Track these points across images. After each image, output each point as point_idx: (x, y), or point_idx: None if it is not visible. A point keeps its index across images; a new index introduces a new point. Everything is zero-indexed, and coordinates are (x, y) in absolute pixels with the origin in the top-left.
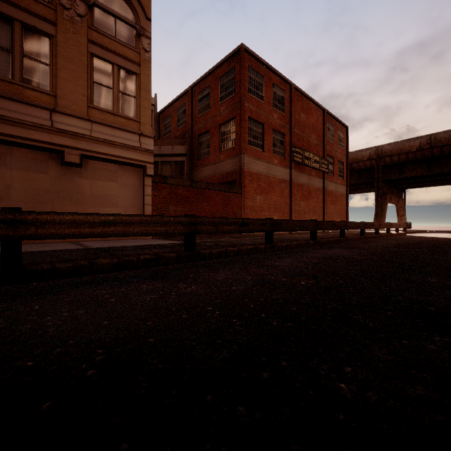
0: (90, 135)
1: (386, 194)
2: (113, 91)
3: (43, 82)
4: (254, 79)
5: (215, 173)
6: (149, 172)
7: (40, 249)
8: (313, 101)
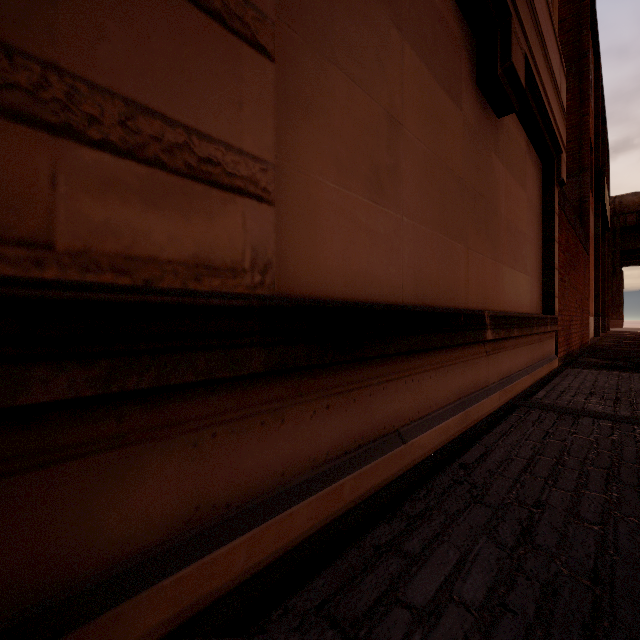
0: None
1: (622, 272)
2: None
3: None
4: None
5: None
6: (563, 172)
7: None
8: (602, 99)
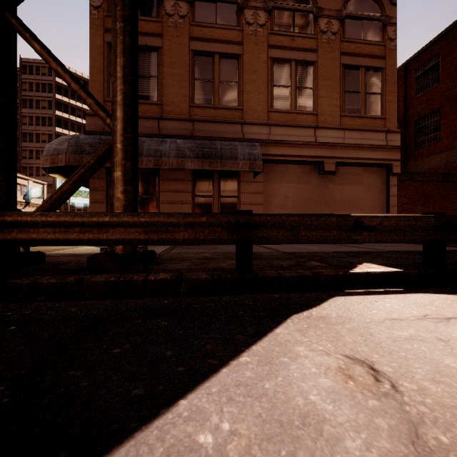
0: (342, 143)
1: None
2: (361, 95)
3: (308, 105)
4: None
5: (450, 161)
6: (394, 170)
7: (346, 250)
8: None
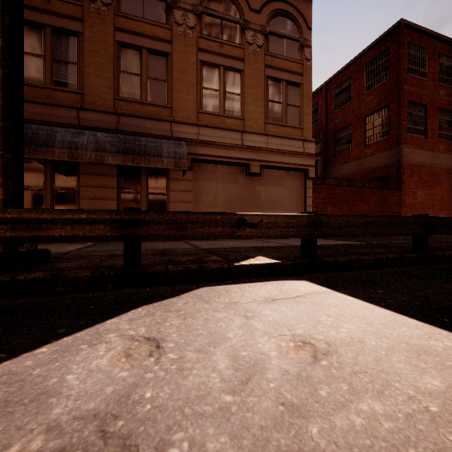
0: (266, 147)
1: None
2: (282, 105)
3: (236, 110)
4: (415, 56)
5: (358, 169)
6: (310, 175)
7: (261, 245)
8: None
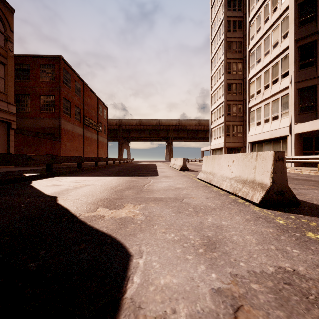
0: None
1: (123, 143)
2: None
3: None
4: (66, 76)
5: (35, 124)
6: (13, 126)
7: None
8: (93, 92)
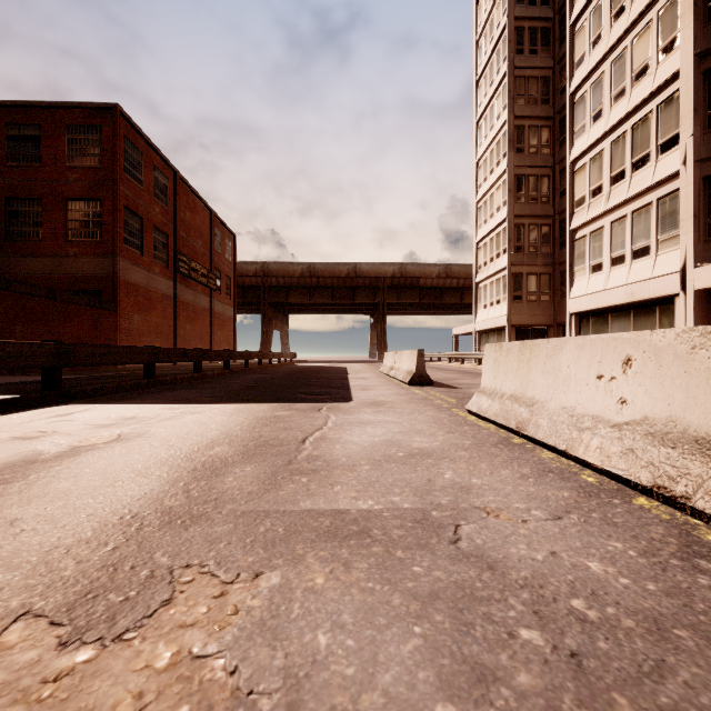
0: None
1: (272, 319)
2: None
3: None
4: (132, 155)
5: (55, 271)
6: None
7: None
8: (200, 198)
